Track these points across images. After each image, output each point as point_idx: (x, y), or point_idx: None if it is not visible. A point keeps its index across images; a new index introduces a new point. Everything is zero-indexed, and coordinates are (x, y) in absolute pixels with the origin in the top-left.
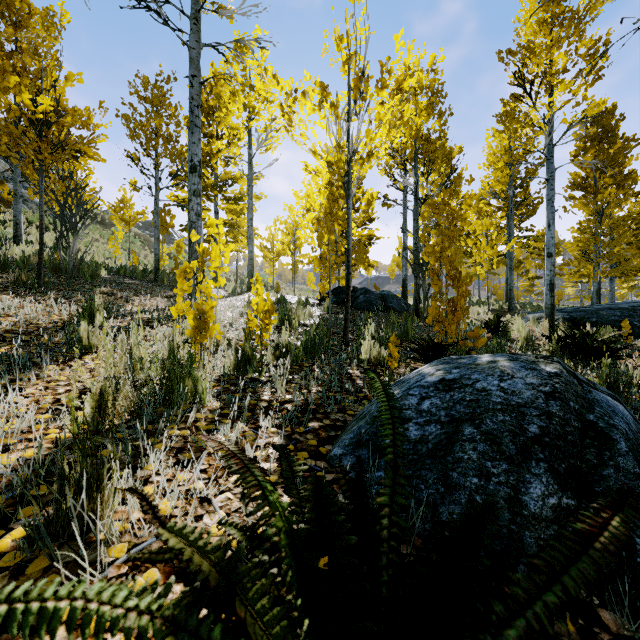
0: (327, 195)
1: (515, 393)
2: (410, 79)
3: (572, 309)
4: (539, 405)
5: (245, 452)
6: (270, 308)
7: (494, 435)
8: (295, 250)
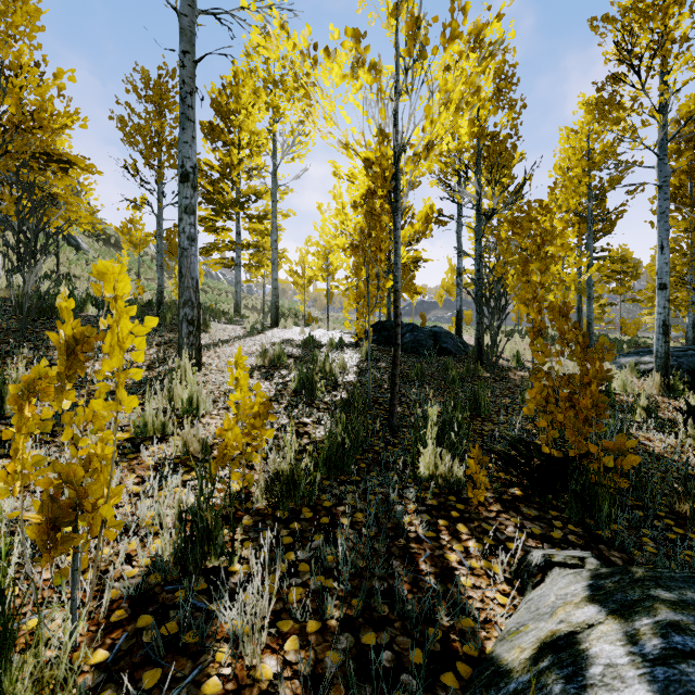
0: (365, 210)
1: None
2: (495, 24)
3: (679, 352)
4: None
5: None
6: (262, 409)
7: None
8: (328, 277)
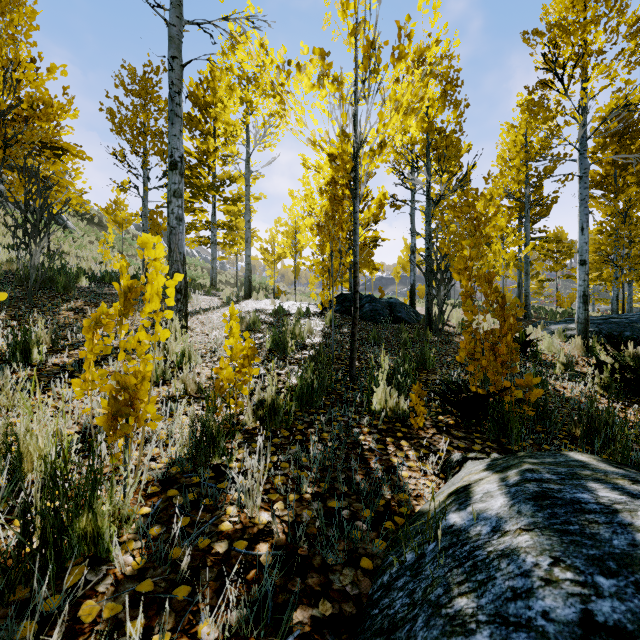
0: (329, 195)
1: None
2: (435, 47)
3: (600, 320)
4: None
5: None
6: (250, 352)
7: None
8: (296, 254)
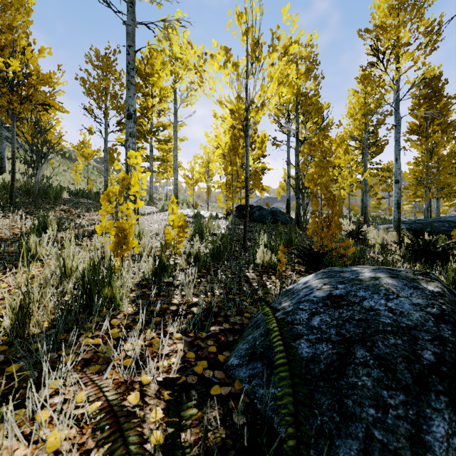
0: (230, 136)
1: (403, 314)
2: (294, 45)
3: (412, 221)
4: (430, 328)
5: (149, 362)
6: (183, 224)
7: (388, 360)
8: (208, 178)
